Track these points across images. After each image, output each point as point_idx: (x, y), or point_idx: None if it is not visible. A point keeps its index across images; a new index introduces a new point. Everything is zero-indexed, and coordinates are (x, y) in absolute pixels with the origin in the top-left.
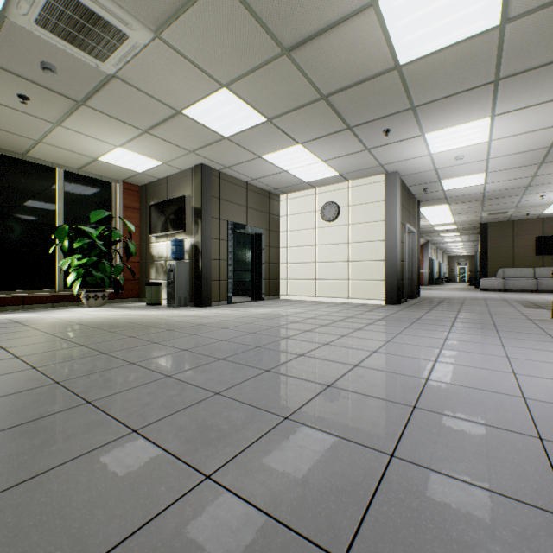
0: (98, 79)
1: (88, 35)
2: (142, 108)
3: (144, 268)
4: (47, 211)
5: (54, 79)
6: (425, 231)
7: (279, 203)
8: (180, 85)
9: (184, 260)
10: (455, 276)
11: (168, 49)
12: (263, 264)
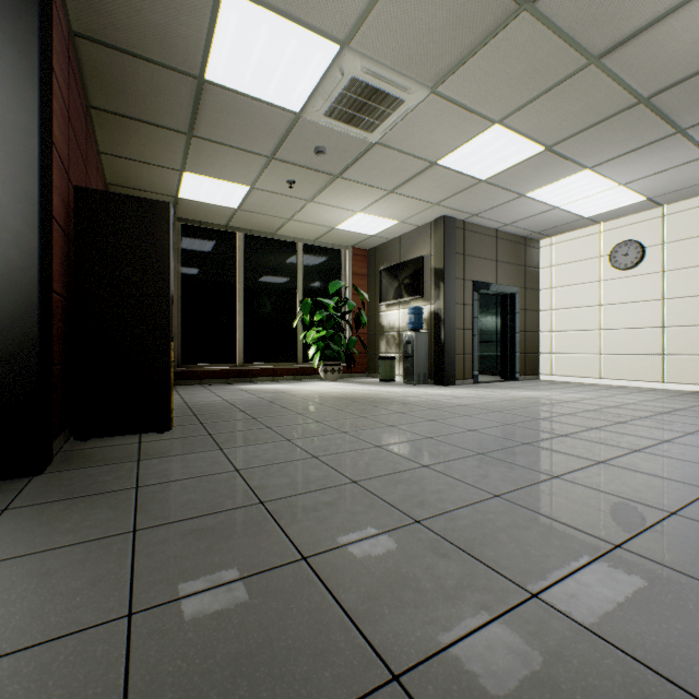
0: (360, 150)
1: (365, 112)
2: (394, 168)
3: (372, 340)
4: (289, 285)
5: (321, 159)
6: None
7: (538, 251)
8: (443, 134)
9: (421, 330)
10: None
11: (440, 101)
12: (517, 334)
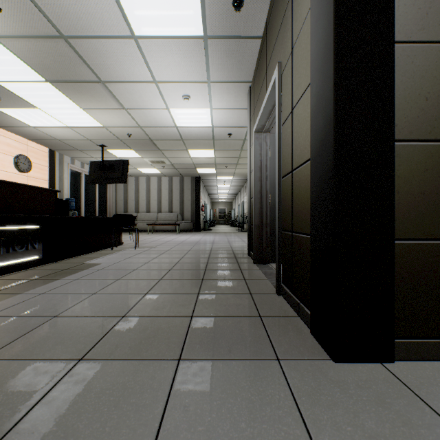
0: None
1: None
2: None
3: None
4: None
5: None
6: None
7: None
8: None
9: None
10: None
11: None
12: None
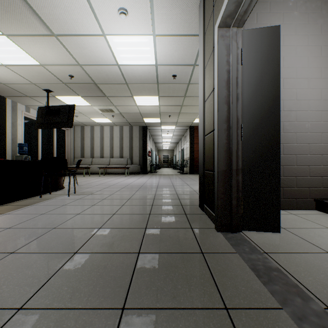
0: None
1: None
2: None
3: None
4: None
5: None
6: None
7: None
8: None
9: None
10: None
11: None
12: None
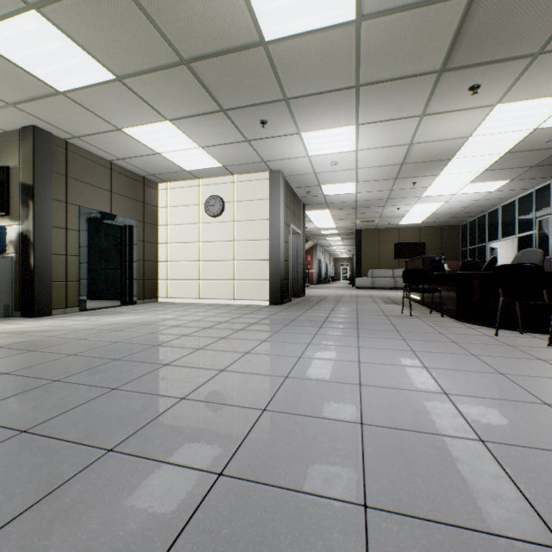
0: None
1: None
2: None
3: None
4: None
5: None
6: (313, 234)
7: (158, 192)
8: None
9: (8, 254)
10: (340, 275)
11: None
12: (136, 262)
